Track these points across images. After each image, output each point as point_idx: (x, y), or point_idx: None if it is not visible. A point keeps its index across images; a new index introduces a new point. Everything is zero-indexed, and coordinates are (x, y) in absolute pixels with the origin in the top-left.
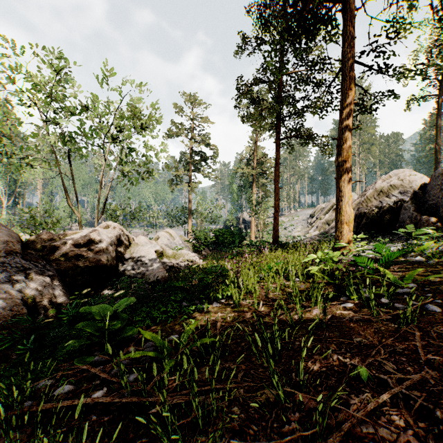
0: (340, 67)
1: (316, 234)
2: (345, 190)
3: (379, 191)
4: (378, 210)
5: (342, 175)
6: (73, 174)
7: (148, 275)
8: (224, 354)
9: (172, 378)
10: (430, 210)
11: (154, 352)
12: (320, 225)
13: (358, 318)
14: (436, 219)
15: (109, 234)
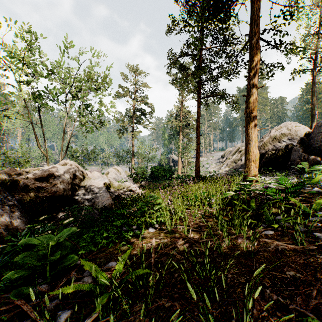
0: (247, 42)
1: (227, 170)
2: (252, 136)
3: (273, 138)
4: (274, 152)
5: (250, 124)
6: (42, 124)
7: (97, 202)
8: (158, 286)
9: (103, 320)
10: (314, 152)
11: (90, 285)
12: (229, 163)
13: (283, 247)
14: (320, 158)
15: (65, 170)
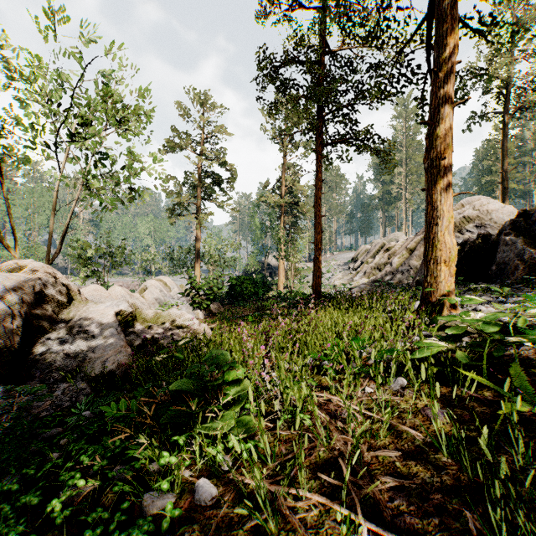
0: (423, 21)
1: (366, 283)
2: (443, 207)
3: None
4: (460, 248)
5: (438, 182)
6: (6, 191)
7: (92, 360)
8: None
9: None
10: None
11: None
12: (368, 271)
13: None
14: None
15: (11, 282)
